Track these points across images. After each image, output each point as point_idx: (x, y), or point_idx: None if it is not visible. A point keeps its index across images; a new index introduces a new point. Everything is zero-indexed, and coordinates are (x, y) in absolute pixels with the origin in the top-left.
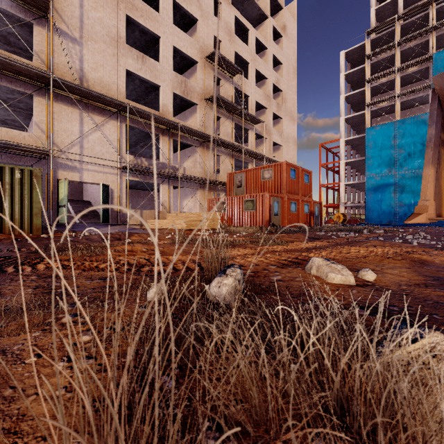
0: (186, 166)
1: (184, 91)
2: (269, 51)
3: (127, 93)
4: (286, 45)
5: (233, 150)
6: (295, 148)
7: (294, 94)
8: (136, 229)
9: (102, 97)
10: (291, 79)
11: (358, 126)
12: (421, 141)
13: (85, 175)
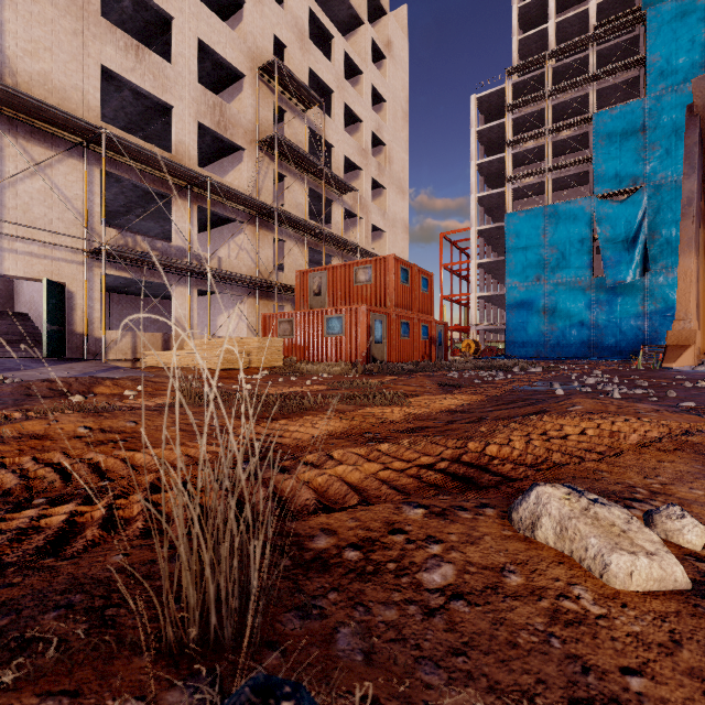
0: (225, 255)
1: (220, 122)
2: (366, 78)
3: (107, 114)
4: (391, 73)
5: (307, 233)
6: (405, 238)
7: (404, 152)
8: (118, 368)
9: (46, 109)
10: (400, 128)
11: (495, 211)
12: (579, 238)
13: (9, 261)
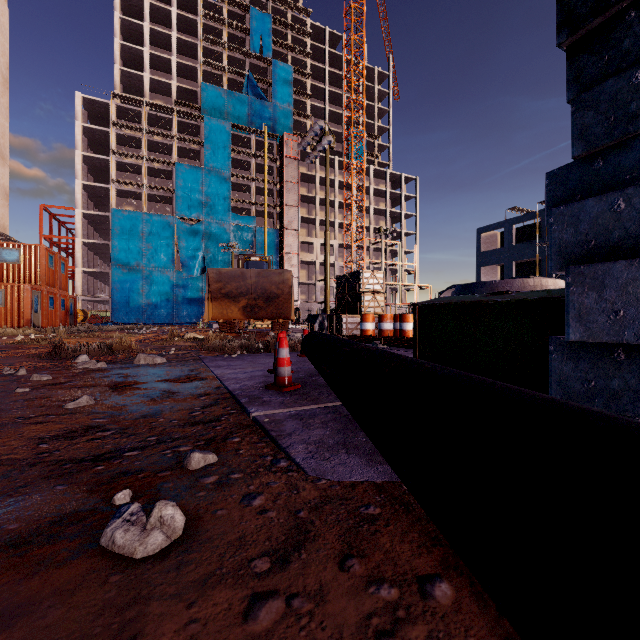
0: None
1: None
2: None
3: None
4: None
5: None
6: (6, 205)
7: (5, 119)
8: None
9: None
10: (0, 93)
11: (98, 198)
12: (167, 242)
13: None
